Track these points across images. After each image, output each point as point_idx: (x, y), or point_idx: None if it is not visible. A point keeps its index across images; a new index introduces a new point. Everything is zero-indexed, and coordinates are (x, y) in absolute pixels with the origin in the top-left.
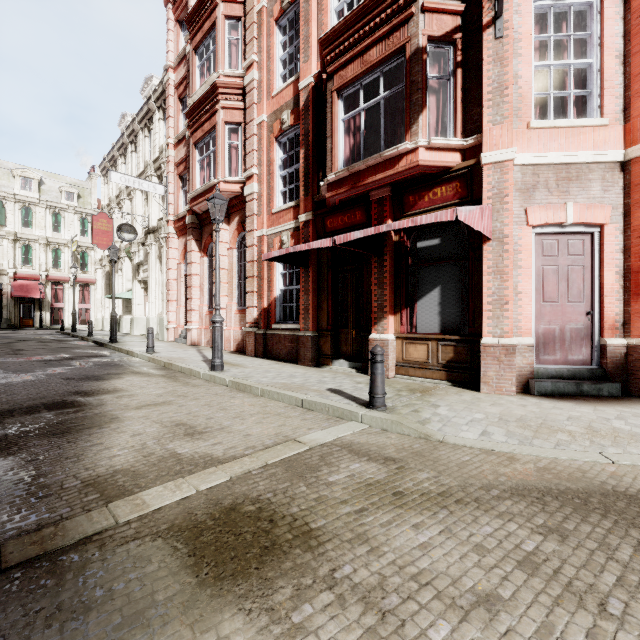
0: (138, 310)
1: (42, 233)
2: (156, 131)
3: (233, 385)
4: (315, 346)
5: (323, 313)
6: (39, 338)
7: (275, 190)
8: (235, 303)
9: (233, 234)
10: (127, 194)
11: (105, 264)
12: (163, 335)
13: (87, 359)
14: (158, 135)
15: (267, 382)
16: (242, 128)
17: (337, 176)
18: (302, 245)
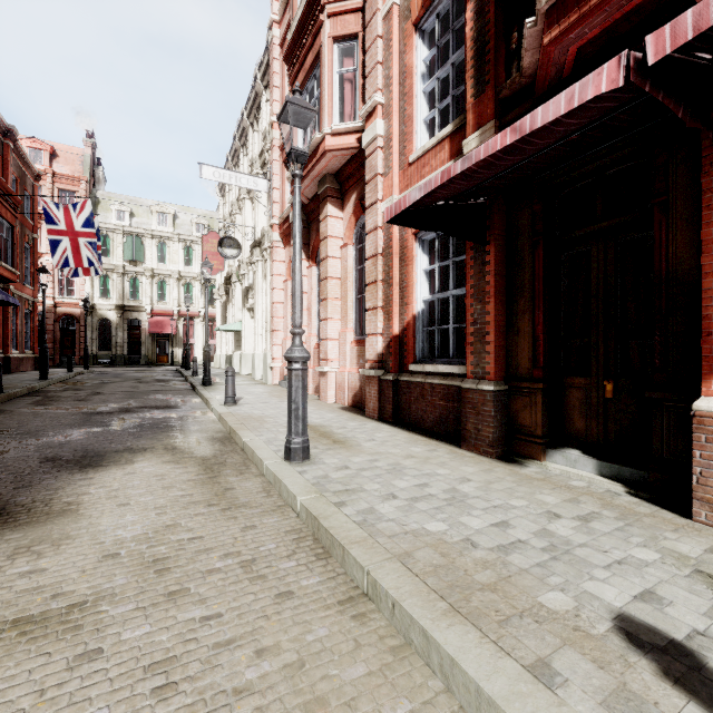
0: (247, 344)
1: (175, 268)
2: (263, 118)
3: (308, 520)
4: (501, 413)
5: (521, 341)
6: (145, 377)
7: (414, 120)
8: (351, 330)
9: (348, 222)
10: (238, 208)
11: (222, 293)
12: (266, 376)
13: (144, 412)
14: (265, 122)
15: (392, 527)
16: (359, 41)
17: None
18: (493, 138)
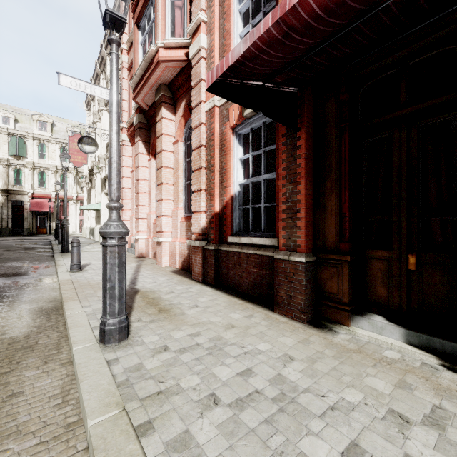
0: (105, 220)
1: (53, 163)
2: None
3: None
4: (310, 282)
5: (328, 217)
6: (16, 245)
7: (231, 34)
8: (181, 209)
9: (179, 123)
10: (99, 117)
11: (87, 182)
12: None
13: None
14: None
15: None
16: None
17: None
18: None
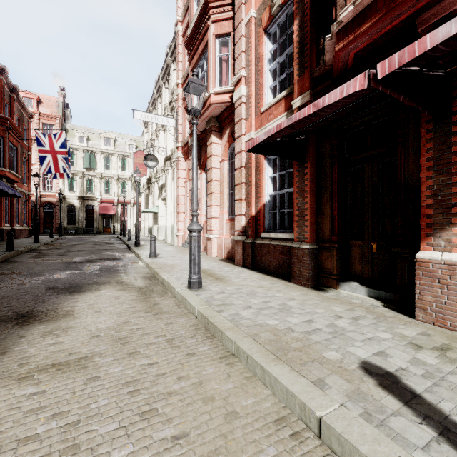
0: (161, 221)
1: (115, 172)
2: (171, 80)
3: (202, 319)
4: (314, 261)
5: (325, 219)
6: (98, 241)
7: (264, 87)
8: (226, 212)
9: (224, 147)
10: (156, 135)
11: (145, 189)
12: (174, 241)
13: (101, 262)
14: (173, 83)
15: (248, 322)
16: (231, 37)
17: (357, 6)
18: (303, 109)
